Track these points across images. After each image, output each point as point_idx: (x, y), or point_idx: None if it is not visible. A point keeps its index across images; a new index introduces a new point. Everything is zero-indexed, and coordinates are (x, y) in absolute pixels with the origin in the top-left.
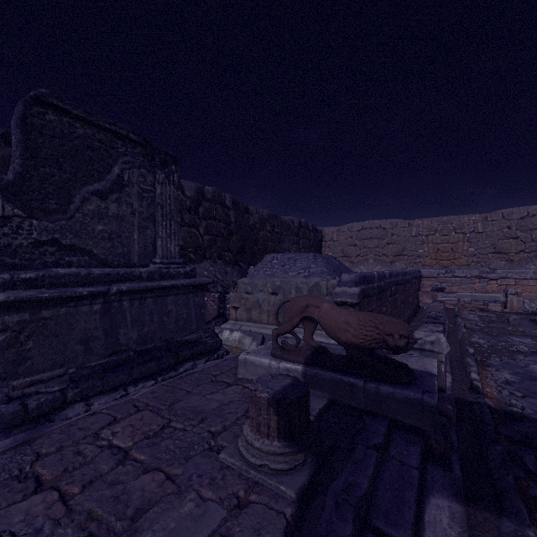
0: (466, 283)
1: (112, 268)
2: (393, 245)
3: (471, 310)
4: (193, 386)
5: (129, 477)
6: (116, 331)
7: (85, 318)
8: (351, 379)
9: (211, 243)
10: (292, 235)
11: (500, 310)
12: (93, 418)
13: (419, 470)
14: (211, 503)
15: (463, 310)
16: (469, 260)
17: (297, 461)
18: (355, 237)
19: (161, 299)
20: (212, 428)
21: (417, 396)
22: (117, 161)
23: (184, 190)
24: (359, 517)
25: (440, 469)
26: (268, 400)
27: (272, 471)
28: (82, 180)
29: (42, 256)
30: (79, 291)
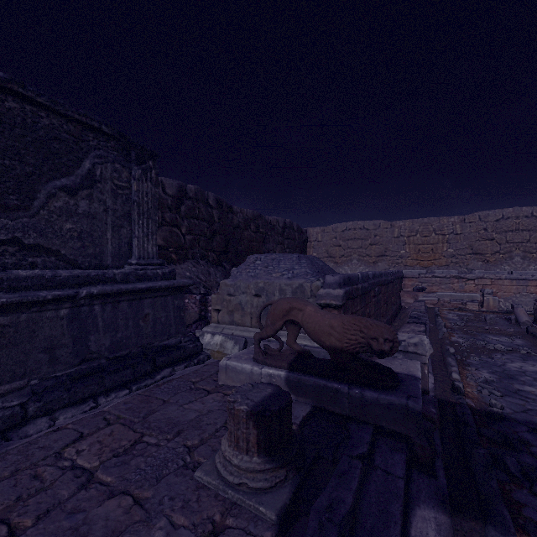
0: (445, 283)
1: (81, 270)
2: (376, 246)
3: (451, 310)
4: (170, 395)
5: (92, 503)
6: (86, 337)
7: (50, 324)
8: (335, 385)
9: (194, 243)
10: (277, 235)
11: (477, 309)
12: (57, 434)
13: (404, 480)
14: (182, 530)
15: (443, 310)
16: (448, 261)
17: (278, 478)
18: (339, 238)
19: (137, 303)
20: (189, 442)
21: (402, 401)
22: (88, 155)
23: (165, 188)
24: (343, 536)
25: (425, 477)
26: (247, 413)
27: (251, 490)
28: (48, 175)
29: (0, 256)
30: (42, 295)
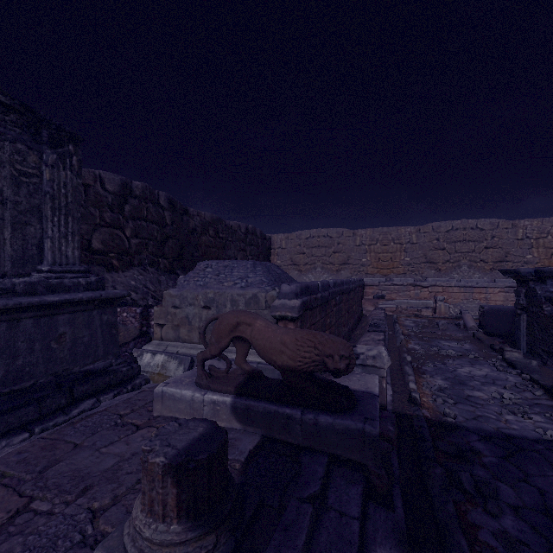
0: (403, 290)
1: None
2: (340, 254)
3: (408, 316)
4: (86, 435)
5: None
6: None
7: None
8: (287, 410)
9: (141, 248)
10: (238, 241)
11: (431, 315)
12: None
13: (359, 520)
14: None
15: (401, 317)
16: (405, 269)
17: (204, 549)
18: (303, 245)
19: (47, 320)
20: (96, 503)
21: (358, 426)
22: None
23: (104, 184)
24: None
25: (382, 510)
26: (163, 467)
27: None
28: None
29: None
30: None
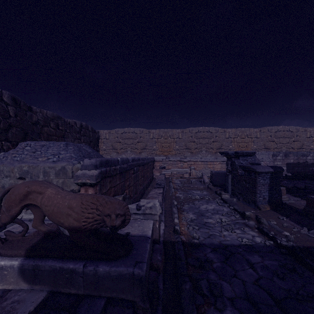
0: (174, 164)
1: None
2: (141, 143)
3: (177, 178)
4: None
5: None
6: None
7: None
8: (70, 266)
9: None
10: (75, 132)
11: (188, 176)
12: None
13: None
14: None
15: (173, 178)
16: (176, 152)
17: None
18: (120, 137)
19: None
20: None
21: (129, 271)
22: None
23: None
24: None
25: None
26: None
27: None
28: None
29: None
30: None
